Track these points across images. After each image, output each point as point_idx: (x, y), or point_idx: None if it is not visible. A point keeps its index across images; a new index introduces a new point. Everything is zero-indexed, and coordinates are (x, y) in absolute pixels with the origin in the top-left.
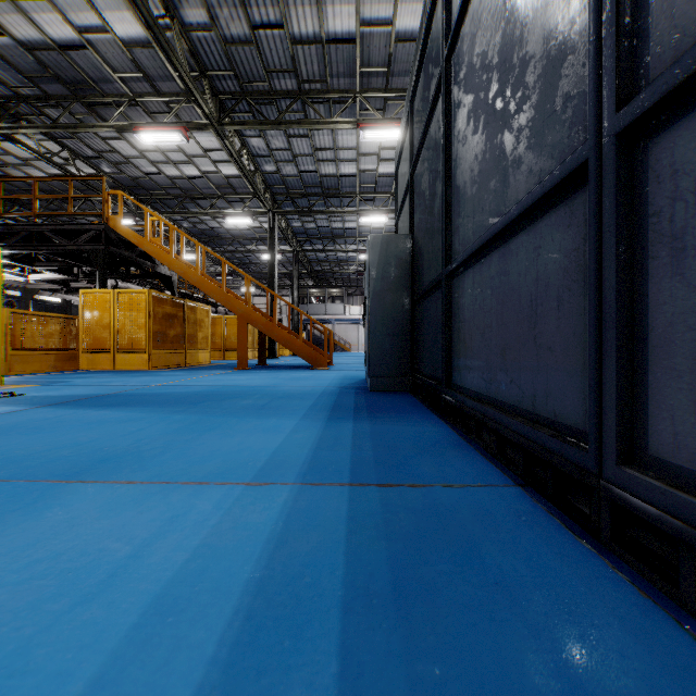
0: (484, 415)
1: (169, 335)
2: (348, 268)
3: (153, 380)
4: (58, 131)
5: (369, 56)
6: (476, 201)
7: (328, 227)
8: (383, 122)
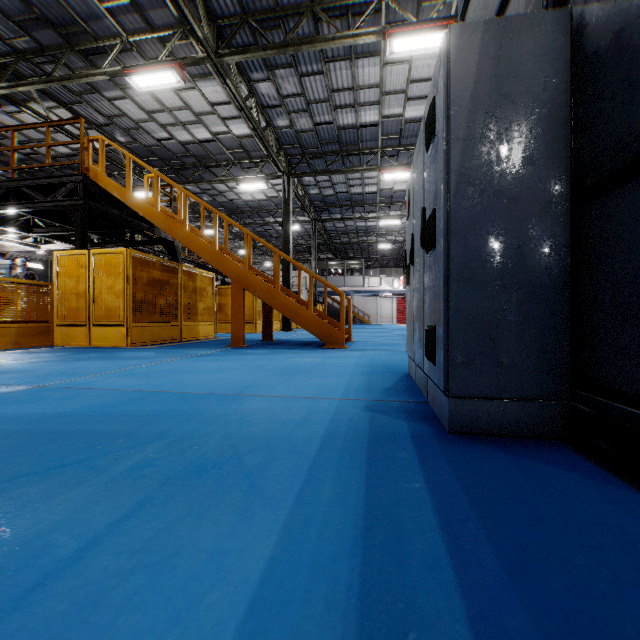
0: None
1: (157, 305)
2: (367, 238)
3: (79, 368)
4: (53, 85)
5: None
6: None
7: (347, 193)
8: (417, 27)
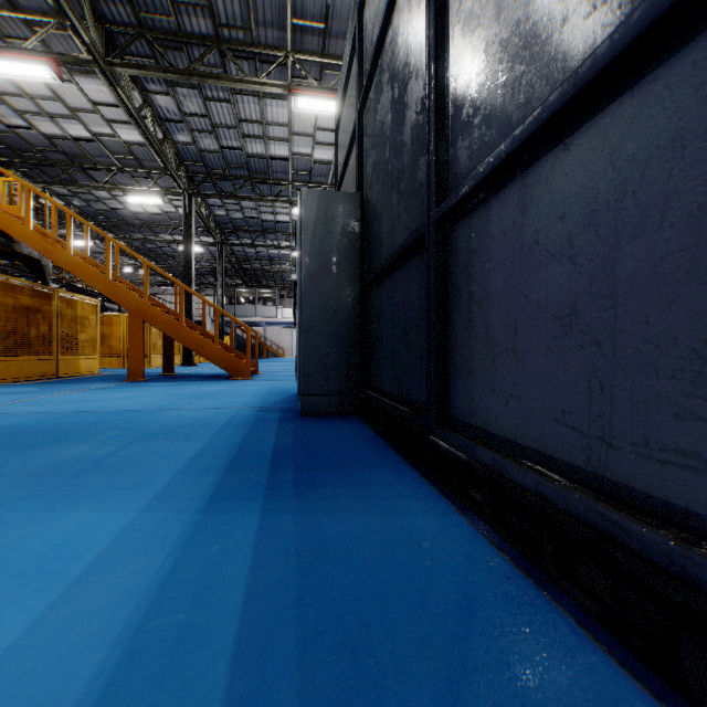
0: (605, 535)
1: (27, 336)
2: (281, 267)
3: None
4: None
5: (302, 5)
6: (538, 20)
7: (258, 219)
8: (319, 91)
